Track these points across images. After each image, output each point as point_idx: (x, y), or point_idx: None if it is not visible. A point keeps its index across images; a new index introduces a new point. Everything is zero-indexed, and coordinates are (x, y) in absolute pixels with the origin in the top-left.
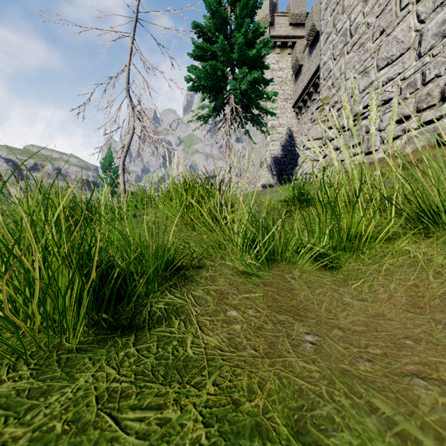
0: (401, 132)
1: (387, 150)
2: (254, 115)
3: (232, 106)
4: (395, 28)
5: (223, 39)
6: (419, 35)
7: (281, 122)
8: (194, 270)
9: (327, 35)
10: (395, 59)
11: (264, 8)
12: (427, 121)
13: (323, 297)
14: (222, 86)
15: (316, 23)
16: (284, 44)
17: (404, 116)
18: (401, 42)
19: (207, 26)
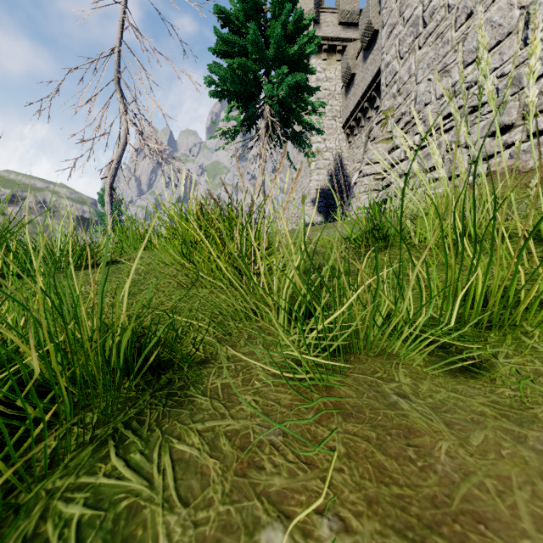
0: (499, 148)
1: (492, 167)
2: (296, 132)
3: (267, 119)
4: (489, 7)
5: (255, 28)
6: (525, 13)
7: (328, 146)
8: (191, 371)
9: (391, 28)
10: (489, 50)
11: (307, 1)
12: (541, 130)
13: (497, 461)
14: (254, 93)
15: (372, 20)
16: (332, 48)
17: (504, 125)
18: (498, 26)
19: (234, 13)
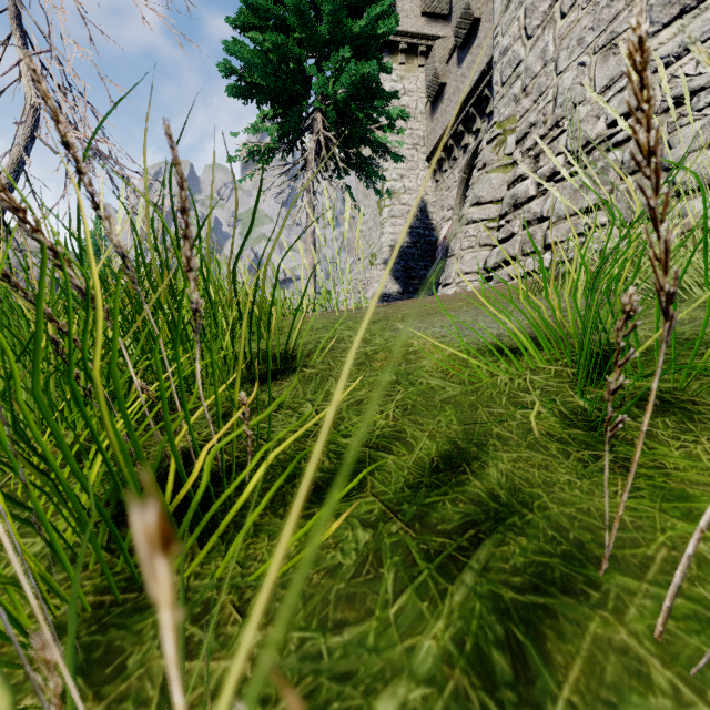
0: None
1: None
2: (363, 157)
3: (319, 134)
4: None
5: None
6: None
7: (407, 186)
8: None
9: None
10: None
11: None
12: None
13: None
14: (299, 93)
15: (472, 3)
16: (413, 48)
17: None
18: None
19: None
